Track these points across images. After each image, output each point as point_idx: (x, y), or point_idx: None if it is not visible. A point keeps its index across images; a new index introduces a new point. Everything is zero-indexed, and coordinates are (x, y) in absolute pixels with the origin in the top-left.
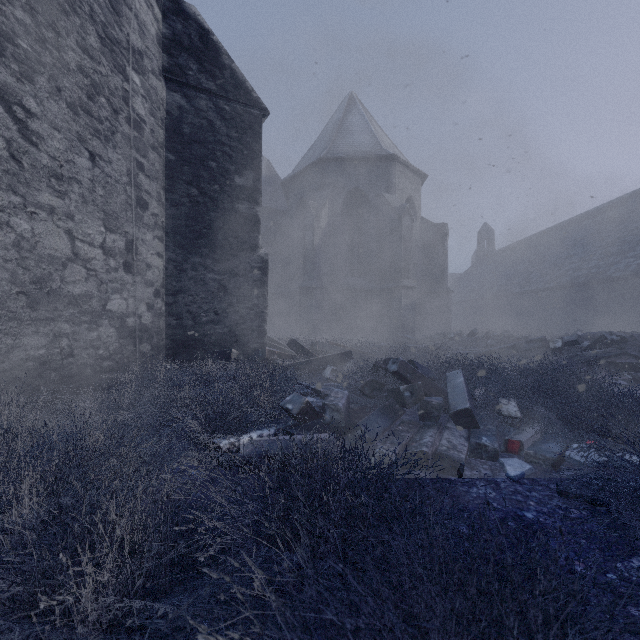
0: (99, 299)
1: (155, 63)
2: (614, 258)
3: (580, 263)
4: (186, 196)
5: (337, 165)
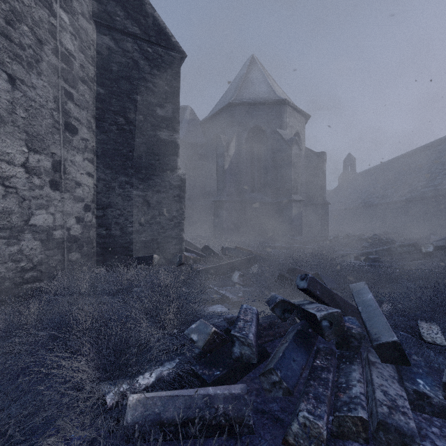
0: (20, 215)
1: (85, 7)
2: None
3: (427, 182)
4: (114, 124)
5: (242, 108)
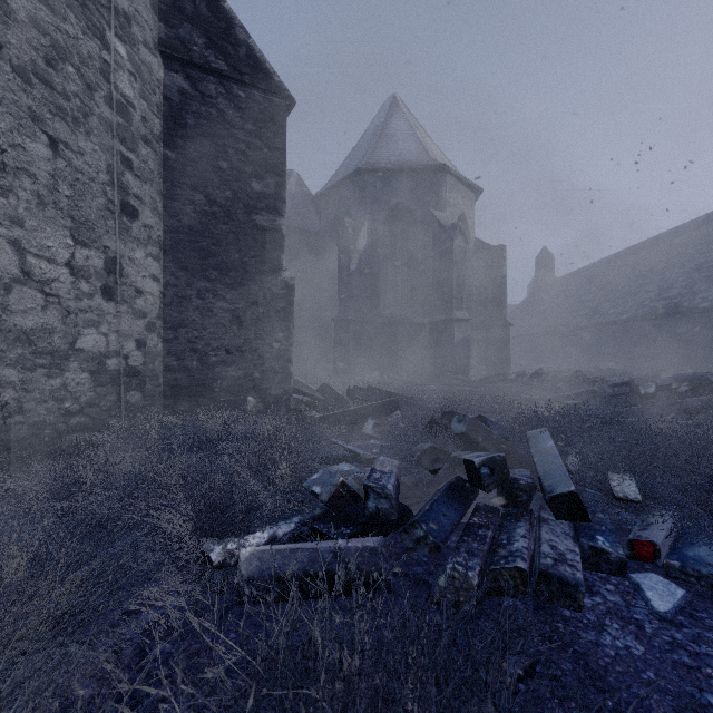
0: (64, 334)
1: (148, 33)
2: (700, 286)
3: (658, 292)
4: (190, 204)
5: (378, 177)
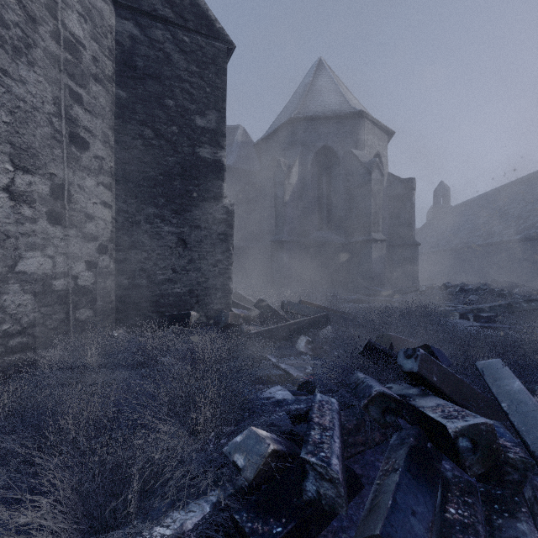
0: (2, 258)
1: None
2: None
3: None
4: (139, 138)
5: (307, 124)
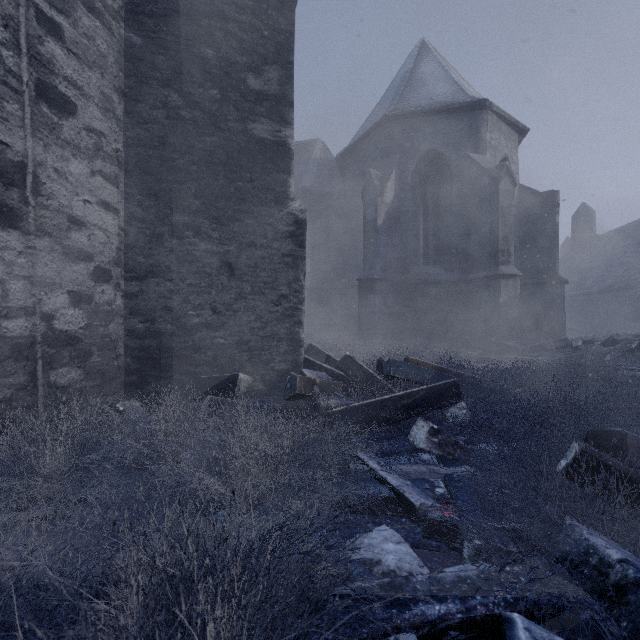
0: None
1: None
2: None
3: None
4: (161, 107)
5: (406, 123)
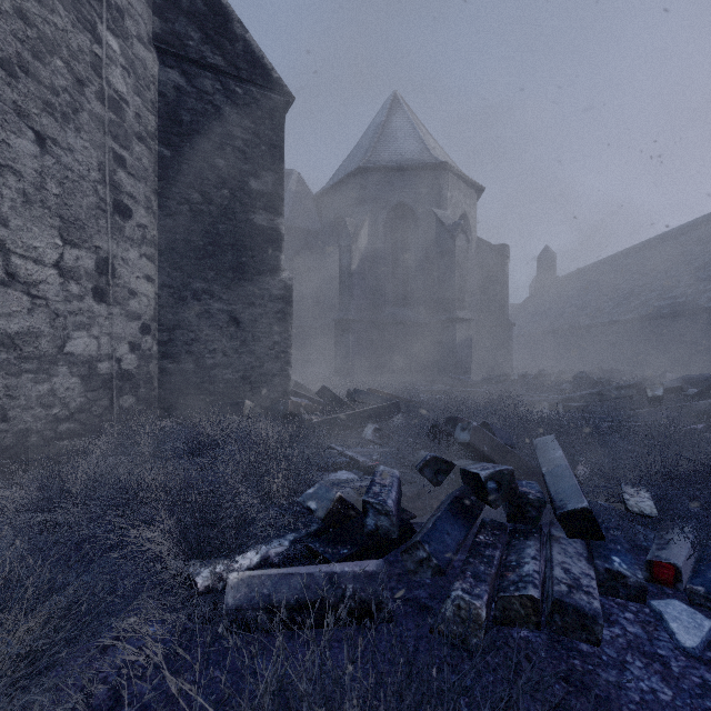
0: (52, 338)
1: (142, 27)
2: (705, 285)
3: (663, 291)
4: (185, 203)
5: (379, 176)
